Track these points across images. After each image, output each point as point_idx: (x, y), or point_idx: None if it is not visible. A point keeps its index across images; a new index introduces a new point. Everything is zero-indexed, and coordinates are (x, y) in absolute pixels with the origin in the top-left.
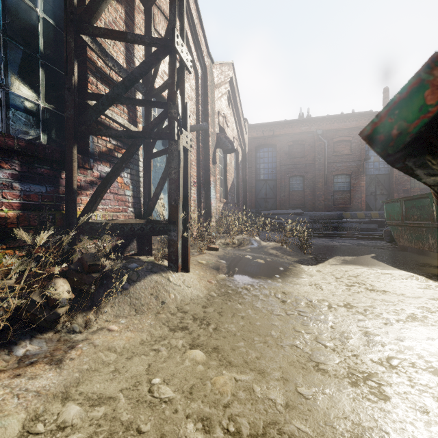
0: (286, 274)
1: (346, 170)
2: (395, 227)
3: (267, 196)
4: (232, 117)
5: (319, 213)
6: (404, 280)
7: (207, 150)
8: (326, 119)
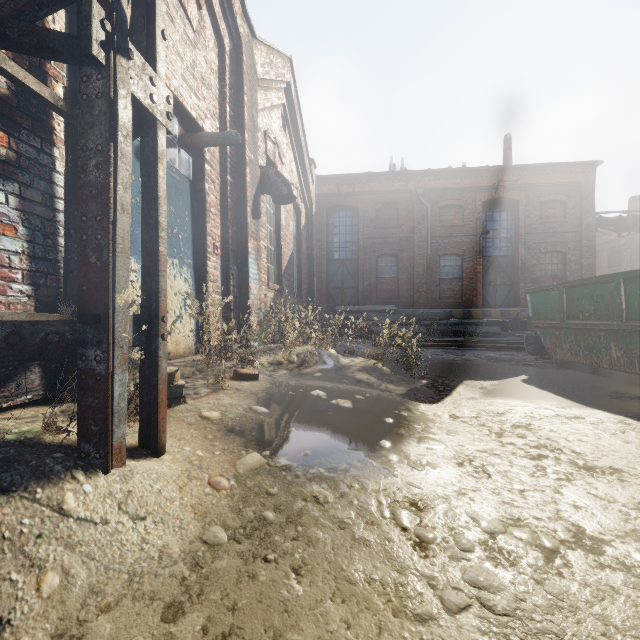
0: (402, 435)
1: (457, 248)
2: (548, 331)
3: (344, 284)
4: (290, 151)
5: (421, 311)
6: (623, 435)
7: (242, 190)
8: (429, 172)
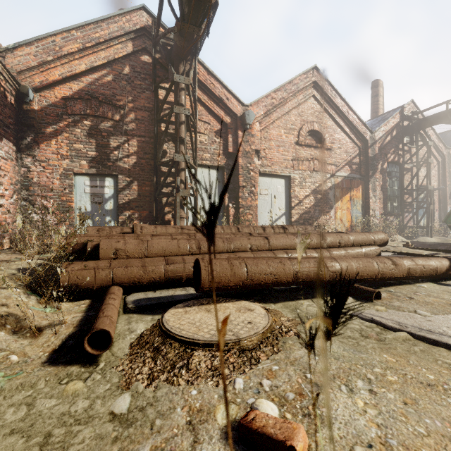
0: None
1: None
2: None
3: None
4: None
5: None
6: None
7: (445, 193)
8: None
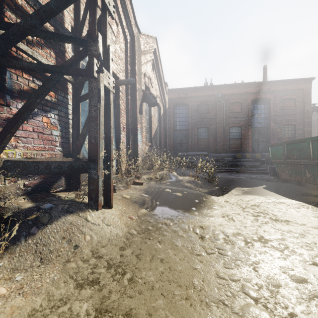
0: (201, 206)
1: (238, 123)
2: (278, 164)
3: (182, 141)
4: (155, 80)
5: (220, 155)
6: (298, 209)
7: (135, 102)
8: (224, 86)
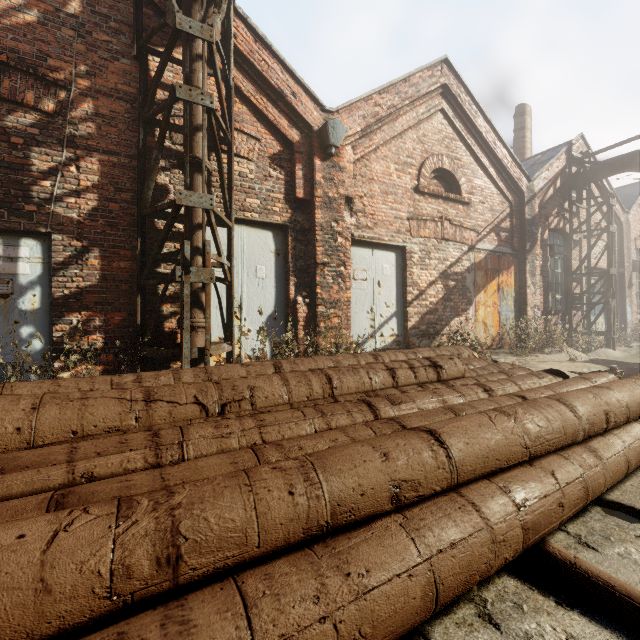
0: None
1: None
2: None
3: None
4: None
5: None
6: None
7: (623, 280)
8: None
